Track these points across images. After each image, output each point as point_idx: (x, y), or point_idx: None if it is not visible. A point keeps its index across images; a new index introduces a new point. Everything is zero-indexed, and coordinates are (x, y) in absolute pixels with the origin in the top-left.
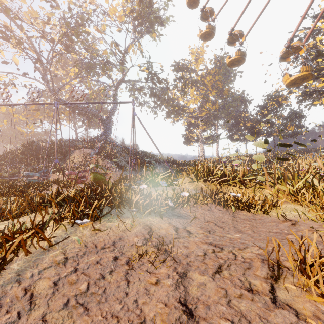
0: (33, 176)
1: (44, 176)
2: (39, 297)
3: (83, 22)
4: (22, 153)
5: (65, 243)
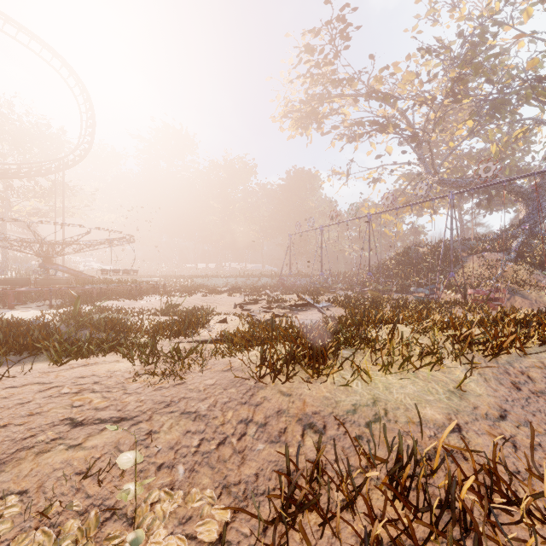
0: (411, 293)
1: (431, 294)
2: (535, 380)
3: (483, 38)
4: (397, 263)
5: (537, 357)
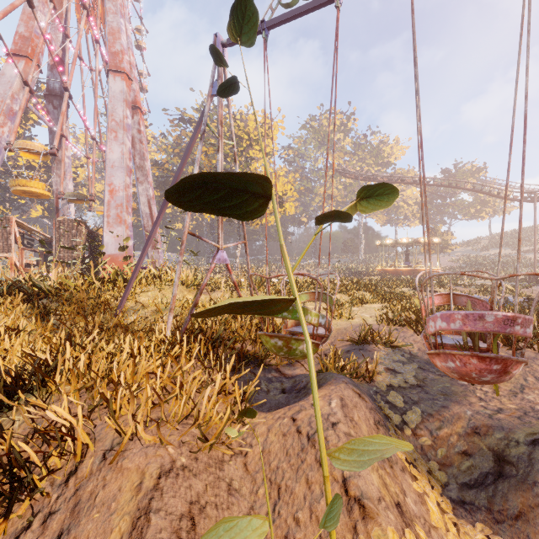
0: None
1: None
2: None
3: None
4: None
5: None
